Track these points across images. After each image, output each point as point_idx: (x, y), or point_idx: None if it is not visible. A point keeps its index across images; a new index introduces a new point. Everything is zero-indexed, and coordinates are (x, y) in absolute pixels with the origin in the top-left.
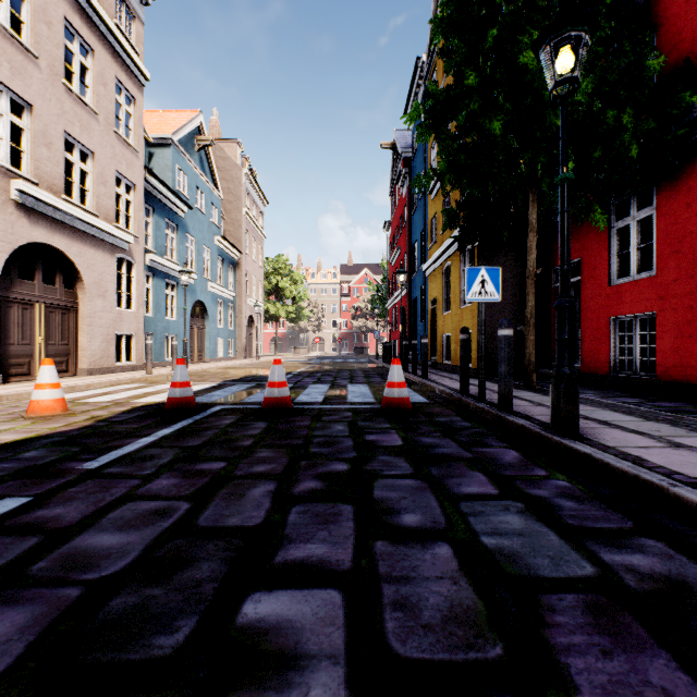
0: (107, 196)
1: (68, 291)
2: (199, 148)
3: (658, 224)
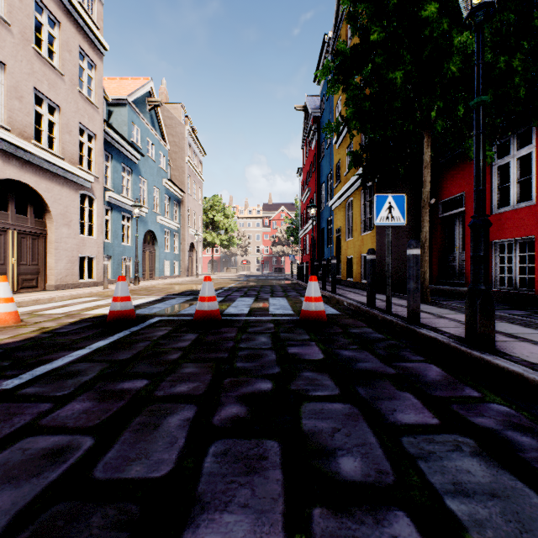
0: (71, 143)
1: (37, 220)
2: (150, 108)
3: (537, 160)
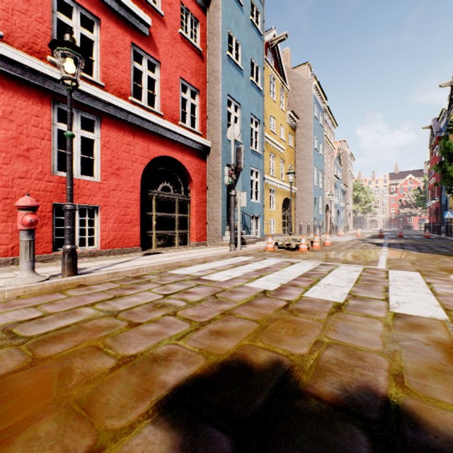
0: (331, 188)
1: (326, 213)
2: (338, 155)
3: None
